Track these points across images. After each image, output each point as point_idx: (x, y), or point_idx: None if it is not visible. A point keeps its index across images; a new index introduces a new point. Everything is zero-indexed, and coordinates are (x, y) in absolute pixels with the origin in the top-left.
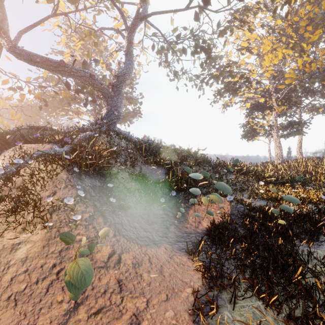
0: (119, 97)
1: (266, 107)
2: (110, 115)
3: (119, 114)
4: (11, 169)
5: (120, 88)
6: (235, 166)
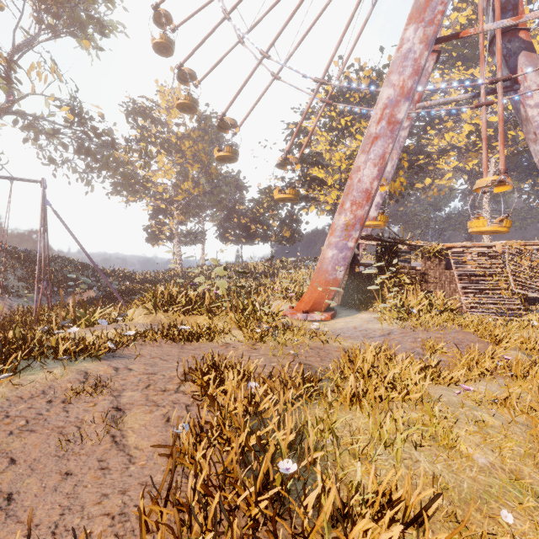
0: None
1: (168, 214)
2: None
3: None
4: None
5: None
6: (114, 272)
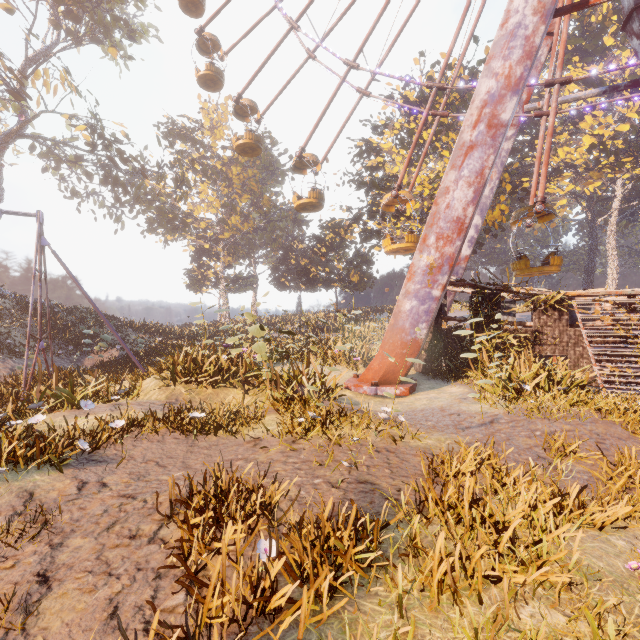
0: None
1: (213, 255)
2: None
3: None
4: None
5: None
6: (144, 326)
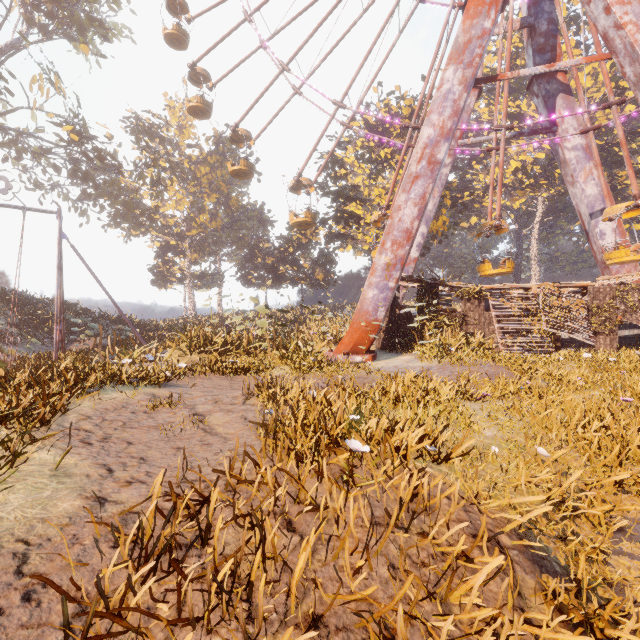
0: None
1: (179, 252)
2: None
3: None
4: None
5: None
6: (120, 318)
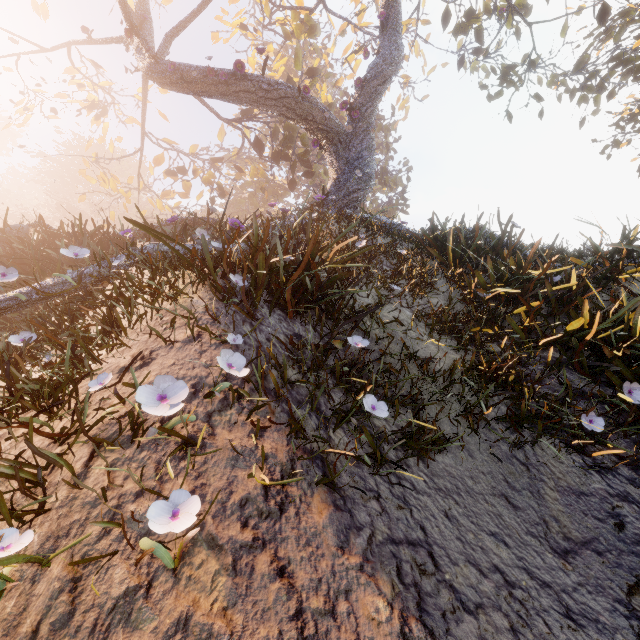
0: (366, 137)
1: None
2: (344, 181)
3: (366, 178)
4: (63, 280)
5: (368, 114)
6: None
